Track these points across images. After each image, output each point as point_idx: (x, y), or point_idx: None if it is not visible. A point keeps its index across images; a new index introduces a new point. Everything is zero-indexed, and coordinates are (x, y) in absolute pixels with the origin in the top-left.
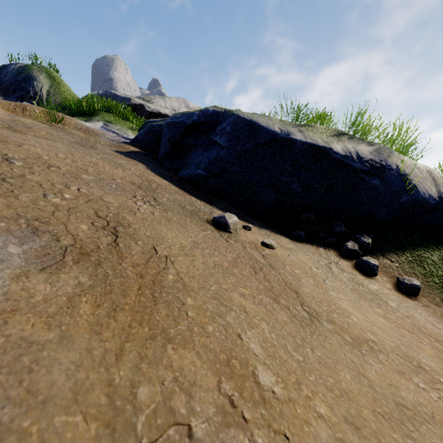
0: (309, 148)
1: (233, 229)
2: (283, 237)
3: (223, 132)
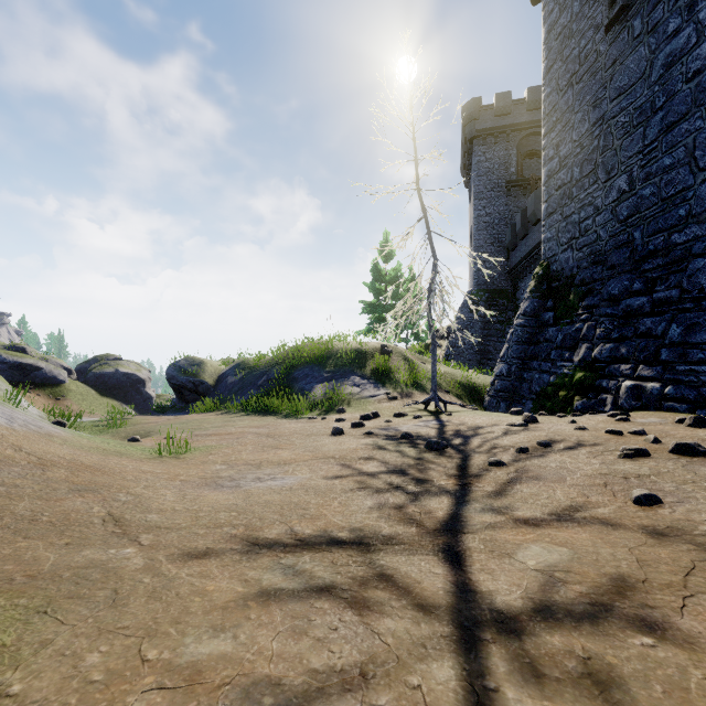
0: (15, 364)
1: None
2: None
3: None
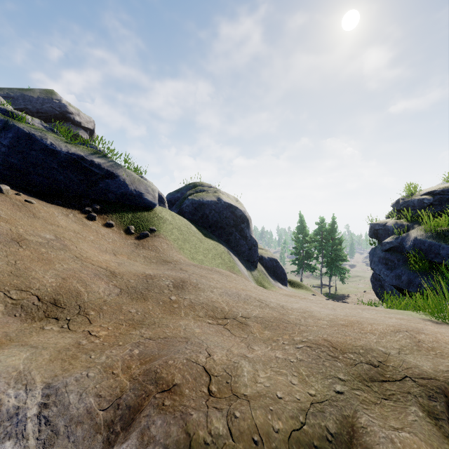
0: (69, 158)
1: (6, 192)
2: (45, 202)
3: (5, 135)
